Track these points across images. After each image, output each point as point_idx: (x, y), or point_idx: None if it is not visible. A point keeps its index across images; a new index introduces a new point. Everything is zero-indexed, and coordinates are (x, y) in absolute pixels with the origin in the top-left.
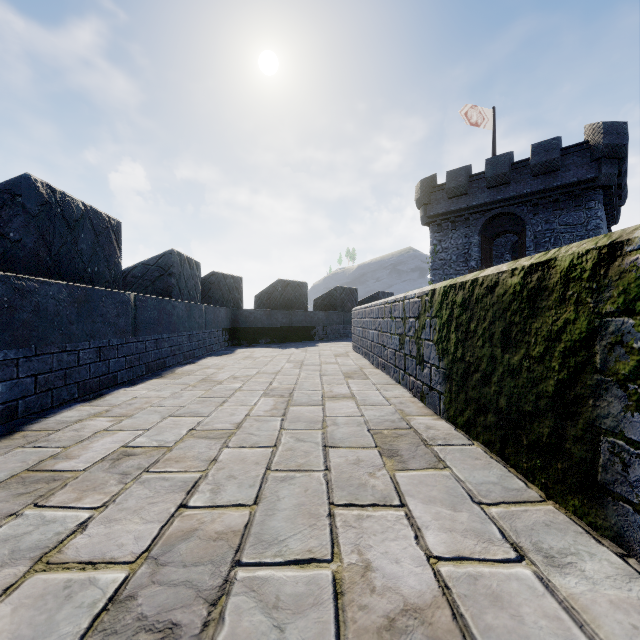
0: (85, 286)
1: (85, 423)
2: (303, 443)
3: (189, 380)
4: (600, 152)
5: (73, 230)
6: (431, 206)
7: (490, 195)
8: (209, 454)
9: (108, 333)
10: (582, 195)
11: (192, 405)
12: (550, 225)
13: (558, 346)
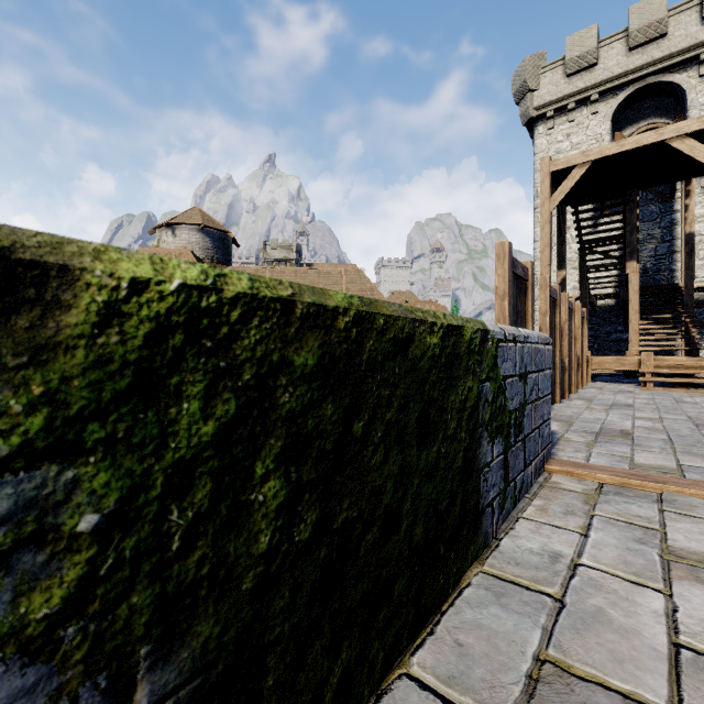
0: None
1: None
2: None
3: None
4: None
5: None
6: None
7: None
8: None
9: None
10: None
11: None
12: None
13: (465, 415)
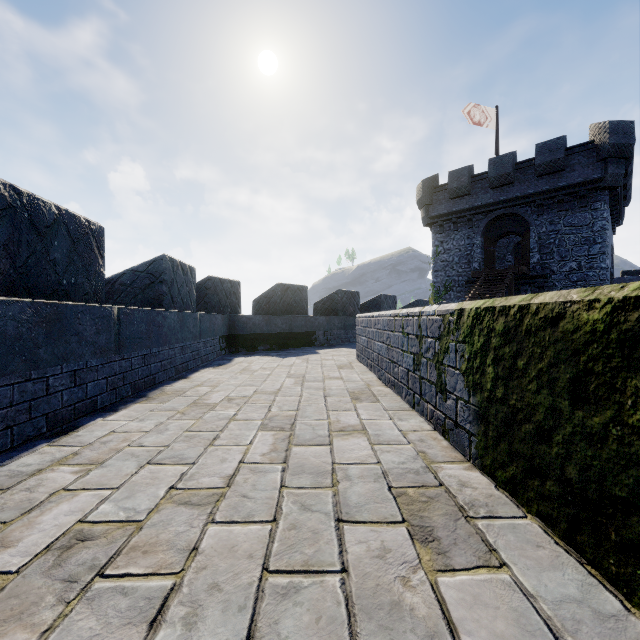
0: (56, 302)
1: (45, 474)
2: (310, 513)
3: (179, 403)
4: (606, 152)
5: (44, 237)
6: (433, 207)
7: (493, 195)
8: (190, 532)
9: (85, 353)
10: (587, 196)
11: (177, 443)
12: (555, 226)
13: None
